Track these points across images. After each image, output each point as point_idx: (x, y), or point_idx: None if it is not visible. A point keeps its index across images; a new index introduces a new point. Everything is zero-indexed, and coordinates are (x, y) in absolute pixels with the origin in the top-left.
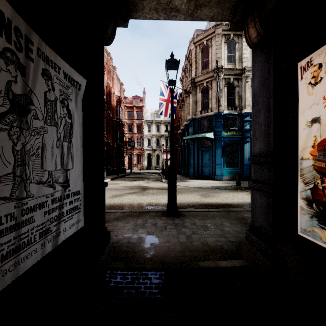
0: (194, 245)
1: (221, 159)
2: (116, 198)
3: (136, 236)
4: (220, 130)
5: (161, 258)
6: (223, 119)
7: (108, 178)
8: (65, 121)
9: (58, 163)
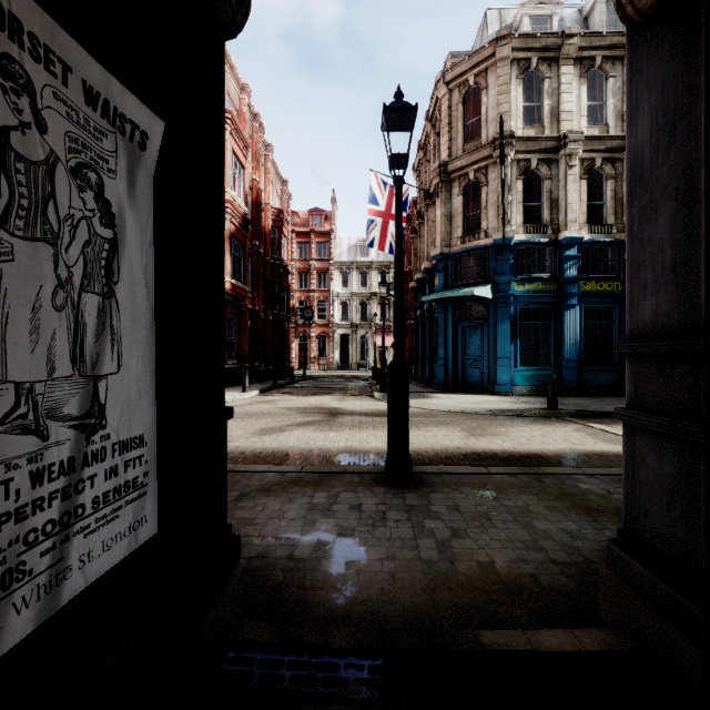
0: (459, 570)
1: (509, 347)
2: (269, 436)
3: (311, 538)
4: (507, 280)
5: (373, 610)
6: (514, 254)
7: (255, 388)
8: (92, 232)
9: (62, 358)
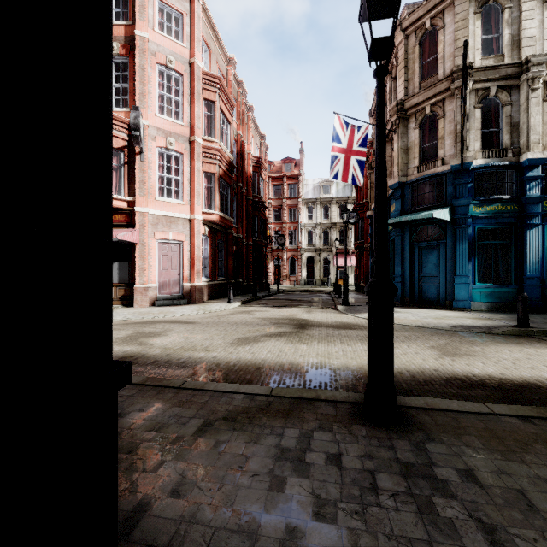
0: None
1: (467, 265)
2: (244, 346)
3: (278, 519)
4: (465, 203)
5: None
6: (472, 178)
7: (238, 300)
8: None
9: None
